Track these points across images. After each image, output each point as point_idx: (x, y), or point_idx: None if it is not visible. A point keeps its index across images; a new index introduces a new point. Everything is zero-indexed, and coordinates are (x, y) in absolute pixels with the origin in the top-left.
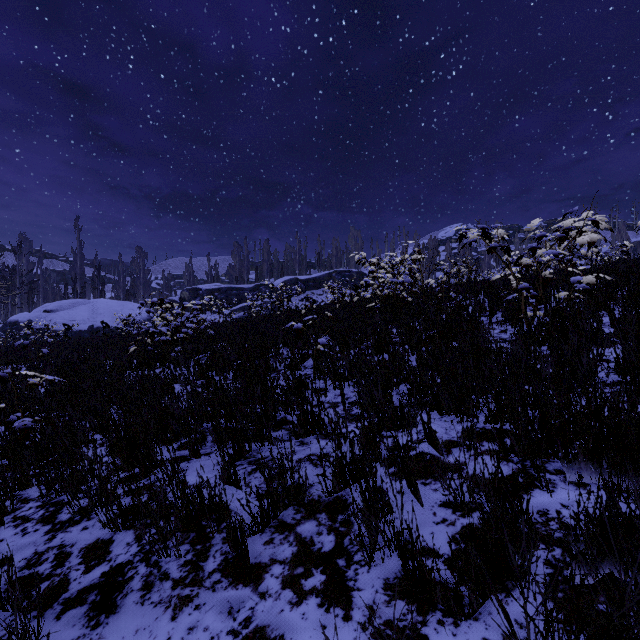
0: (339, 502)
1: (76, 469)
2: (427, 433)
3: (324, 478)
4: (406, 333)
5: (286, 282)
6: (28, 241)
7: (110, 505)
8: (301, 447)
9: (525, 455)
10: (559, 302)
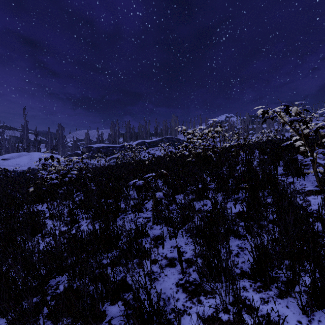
0: None
1: None
2: None
3: None
4: (218, 182)
5: (139, 143)
6: None
7: None
8: None
9: None
10: None
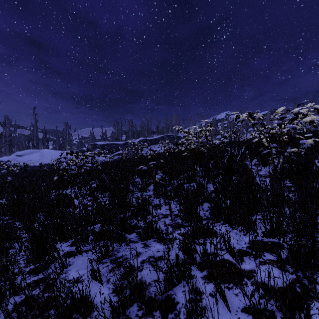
0: (169, 301)
1: (1, 264)
2: (226, 246)
3: (158, 283)
4: (205, 170)
5: (141, 140)
6: (9, 120)
7: (6, 306)
8: (144, 249)
9: (297, 267)
10: (292, 154)
